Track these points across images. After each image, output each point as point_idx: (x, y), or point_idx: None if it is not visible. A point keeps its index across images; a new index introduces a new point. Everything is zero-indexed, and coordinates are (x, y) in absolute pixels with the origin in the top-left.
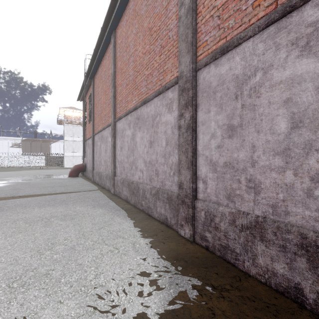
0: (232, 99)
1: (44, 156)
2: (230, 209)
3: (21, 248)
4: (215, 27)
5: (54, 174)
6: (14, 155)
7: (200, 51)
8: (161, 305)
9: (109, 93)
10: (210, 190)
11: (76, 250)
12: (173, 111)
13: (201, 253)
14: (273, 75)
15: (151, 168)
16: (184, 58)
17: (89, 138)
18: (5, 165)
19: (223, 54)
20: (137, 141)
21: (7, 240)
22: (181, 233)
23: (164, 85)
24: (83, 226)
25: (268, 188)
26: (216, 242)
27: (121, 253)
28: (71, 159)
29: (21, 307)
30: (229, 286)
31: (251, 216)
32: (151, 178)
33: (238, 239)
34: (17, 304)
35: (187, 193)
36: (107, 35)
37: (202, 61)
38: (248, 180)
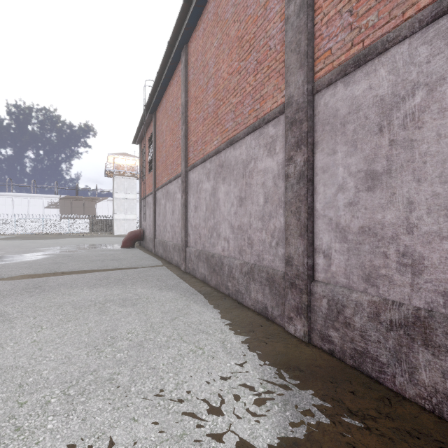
0: (372, 133)
1: (88, 220)
2: (370, 297)
3: (73, 343)
4: (345, 28)
5: (102, 244)
6: (50, 218)
7: (320, 64)
8: (276, 434)
9: (178, 132)
10: (336, 268)
11: (145, 349)
12: (276, 153)
13: (323, 361)
14: (446, 92)
15: (242, 236)
16: (294, 76)
17: (149, 195)
18: (40, 232)
19: (358, 67)
20: (220, 198)
21: (54, 331)
22: (290, 330)
23: (262, 118)
24: (150, 314)
25: (436, 266)
26: (346, 346)
27: (208, 355)
28: (123, 224)
29: (83, 423)
30: (375, 413)
31: (407, 308)
32: (241, 249)
33: (384, 341)
34: (77, 418)
35: (298, 271)
36: (176, 51)
37: (323, 78)
38: (402, 253)
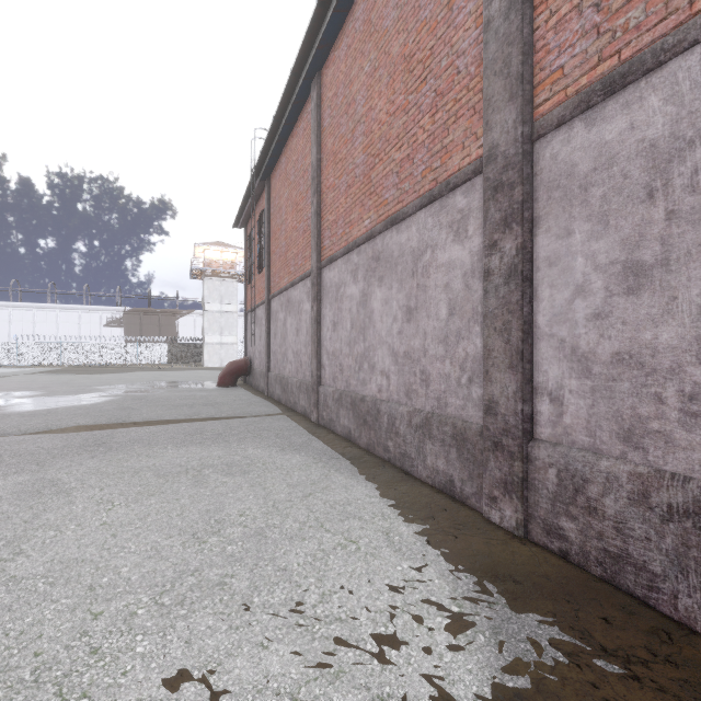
0: (636, 200)
1: (166, 344)
2: (632, 466)
3: (160, 527)
4: (587, 32)
5: (188, 381)
6: (110, 341)
7: (543, 92)
8: (485, 679)
9: (306, 208)
10: (572, 420)
11: (269, 540)
12: (469, 237)
13: (551, 567)
14: None
15: (411, 368)
16: (500, 113)
17: (260, 306)
18: (96, 362)
19: (611, 94)
20: (374, 309)
21: (131, 510)
22: (492, 517)
23: (445, 181)
24: (270, 488)
25: None
26: (590, 544)
27: (366, 553)
28: (217, 350)
29: (188, 647)
30: (646, 653)
31: (699, 486)
32: (409, 389)
33: (658, 539)
34: (178, 639)
35: (507, 424)
36: (303, 83)
37: (549, 115)
38: (689, 396)
